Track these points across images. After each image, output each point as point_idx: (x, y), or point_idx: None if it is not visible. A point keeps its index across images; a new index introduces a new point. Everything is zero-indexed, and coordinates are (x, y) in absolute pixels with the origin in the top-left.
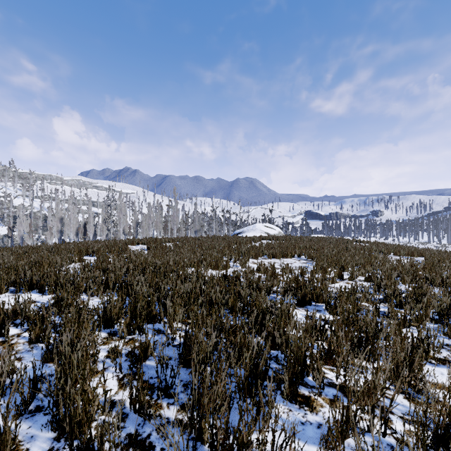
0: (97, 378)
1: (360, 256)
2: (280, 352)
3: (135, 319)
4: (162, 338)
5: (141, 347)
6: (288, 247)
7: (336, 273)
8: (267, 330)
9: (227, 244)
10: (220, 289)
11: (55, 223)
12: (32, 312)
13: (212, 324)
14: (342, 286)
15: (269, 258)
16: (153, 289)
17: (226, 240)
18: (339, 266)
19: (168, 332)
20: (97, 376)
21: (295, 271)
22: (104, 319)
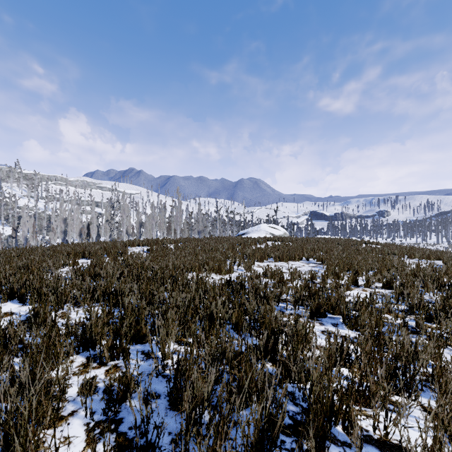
0: (61, 427)
1: (374, 260)
2: (296, 386)
3: (119, 341)
4: (151, 365)
5: (121, 383)
6: (296, 250)
7: (350, 278)
8: (280, 358)
9: (231, 246)
10: (223, 301)
11: (58, 223)
12: (4, 328)
13: (210, 360)
14: (358, 294)
15: (275, 261)
16: (147, 299)
17: (230, 242)
18: (353, 271)
19: (160, 355)
20: (61, 424)
21: (305, 276)
22: (83, 340)
